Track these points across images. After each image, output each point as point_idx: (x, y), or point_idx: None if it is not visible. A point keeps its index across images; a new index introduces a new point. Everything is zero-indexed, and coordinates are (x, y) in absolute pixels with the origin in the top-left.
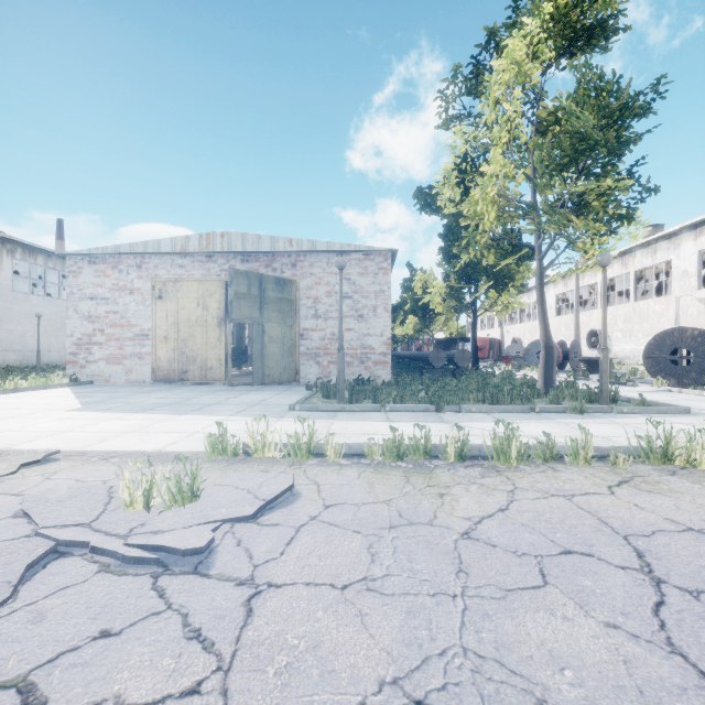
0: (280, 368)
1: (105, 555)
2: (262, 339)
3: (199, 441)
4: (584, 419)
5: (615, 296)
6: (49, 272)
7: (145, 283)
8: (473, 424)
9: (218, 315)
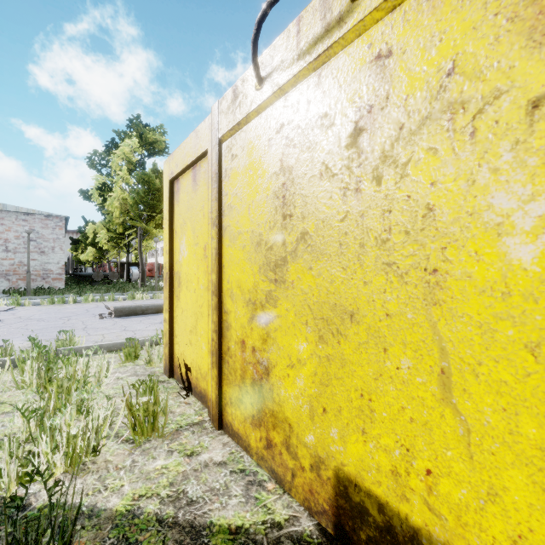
0: None
1: None
2: None
3: None
4: None
5: None
6: None
7: None
8: None
9: None
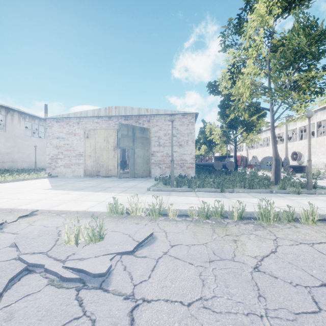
0: (142, 170)
1: (51, 274)
2: (134, 156)
3: (104, 206)
4: (301, 197)
5: (305, 135)
6: (40, 127)
7: (81, 131)
8: (241, 199)
9: (113, 145)
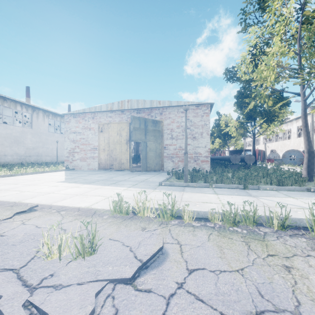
0: (154, 163)
1: None
2: (146, 149)
3: (110, 202)
4: None
5: None
6: (62, 124)
7: (95, 125)
8: (272, 198)
9: (126, 139)
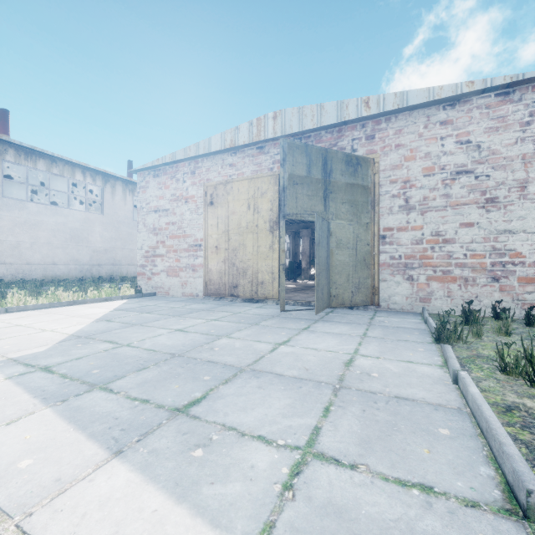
0: (351, 285)
1: None
2: (327, 243)
3: None
4: None
5: None
6: None
7: (198, 190)
8: None
9: (270, 218)
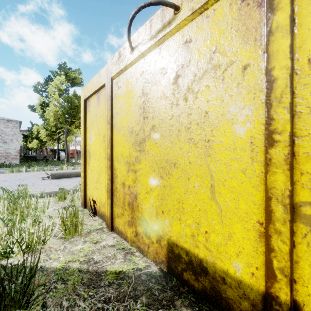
0: None
1: None
2: None
3: None
4: None
5: None
6: None
7: None
8: None
9: None
